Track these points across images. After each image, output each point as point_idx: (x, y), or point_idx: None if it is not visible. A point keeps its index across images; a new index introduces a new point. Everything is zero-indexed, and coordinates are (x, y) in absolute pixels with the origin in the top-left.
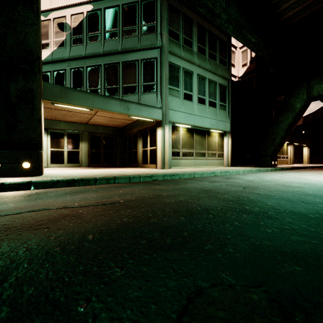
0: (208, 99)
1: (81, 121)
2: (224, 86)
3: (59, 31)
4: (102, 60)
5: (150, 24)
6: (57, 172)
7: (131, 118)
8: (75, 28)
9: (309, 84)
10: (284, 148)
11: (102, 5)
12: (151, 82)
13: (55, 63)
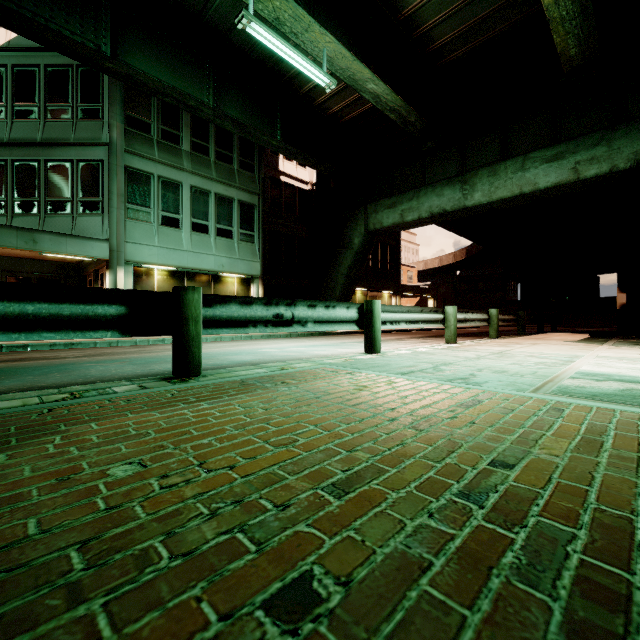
0: (214, 225)
1: None
2: (250, 205)
3: None
4: (9, 152)
5: (93, 105)
6: None
7: None
8: None
9: (366, 212)
10: (385, 300)
11: (9, 59)
12: (94, 198)
13: None
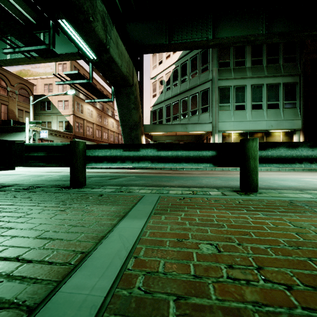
0: (266, 103)
1: (172, 134)
2: (292, 83)
3: (160, 85)
4: (179, 97)
5: (205, 65)
6: None
7: None
8: (167, 81)
9: None
10: None
11: (179, 63)
12: (206, 105)
13: (159, 104)
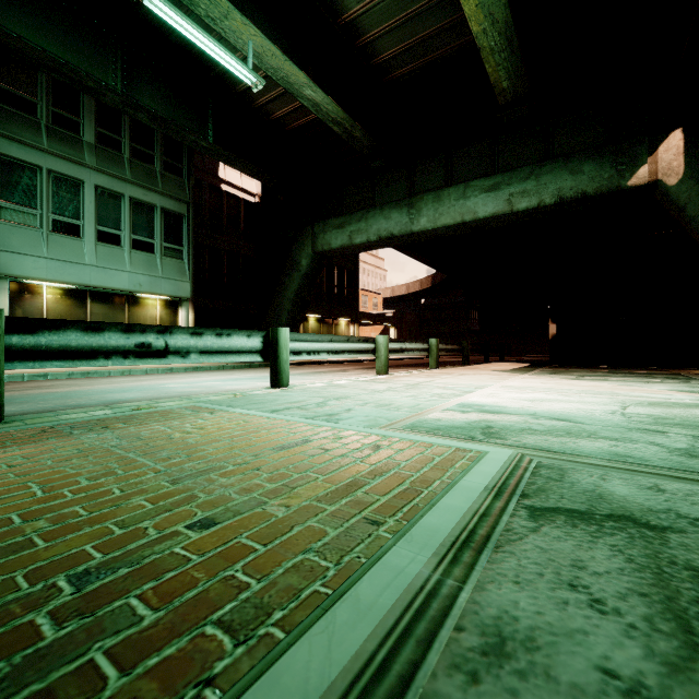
0: (129, 236)
1: None
2: (178, 214)
3: None
4: None
5: None
6: None
7: None
8: None
9: (314, 231)
10: (342, 328)
11: None
12: None
13: None
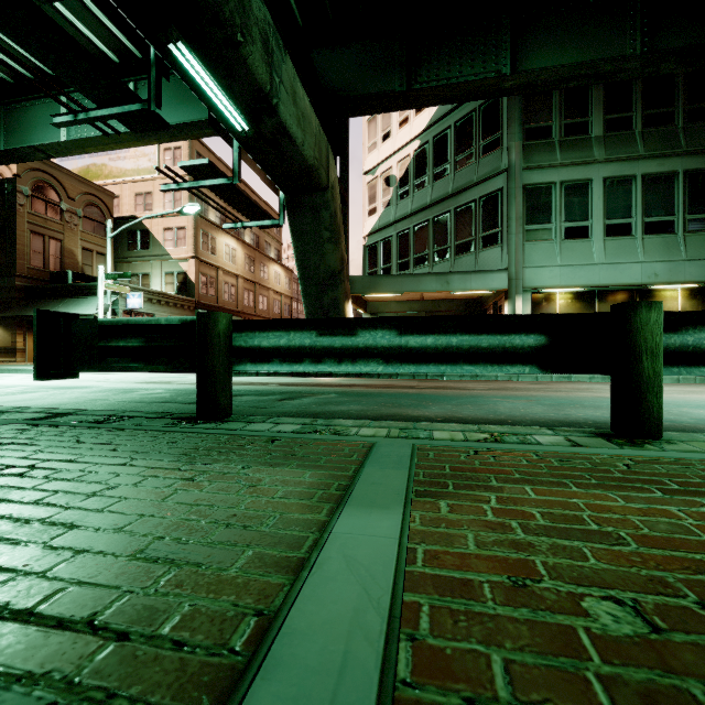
0: (641, 221)
1: (413, 298)
2: None
3: (386, 188)
4: (431, 212)
5: (492, 137)
6: None
7: None
8: (402, 178)
9: None
10: None
11: (431, 134)
12: (494, 230)
13: (382, 231)
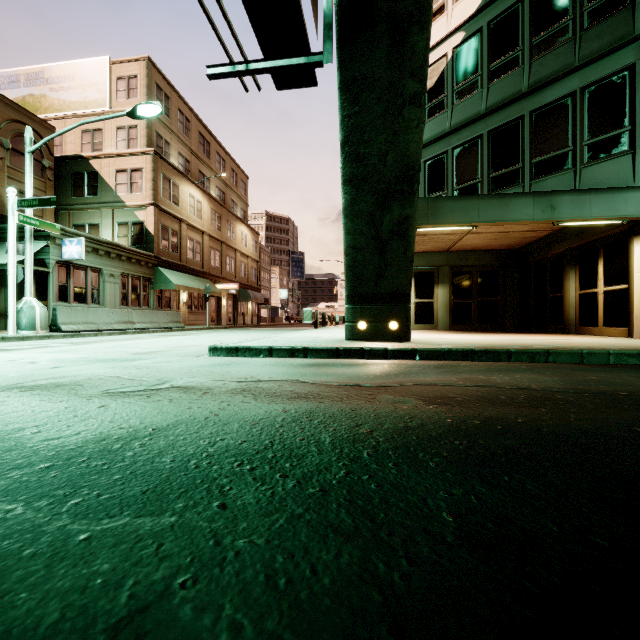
0: None
1: (438, 248)
2: None
3: None
4: (484, 125)
5: None
6: (422, 338)
7: (550, 225)
8: (432, 87)
9: None
10: None
11: (484, 19)
12: (614, 131)
13: None
